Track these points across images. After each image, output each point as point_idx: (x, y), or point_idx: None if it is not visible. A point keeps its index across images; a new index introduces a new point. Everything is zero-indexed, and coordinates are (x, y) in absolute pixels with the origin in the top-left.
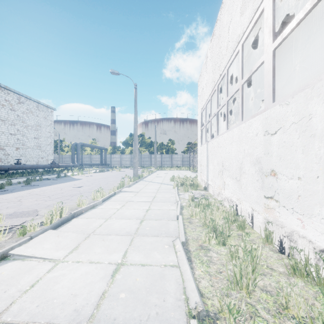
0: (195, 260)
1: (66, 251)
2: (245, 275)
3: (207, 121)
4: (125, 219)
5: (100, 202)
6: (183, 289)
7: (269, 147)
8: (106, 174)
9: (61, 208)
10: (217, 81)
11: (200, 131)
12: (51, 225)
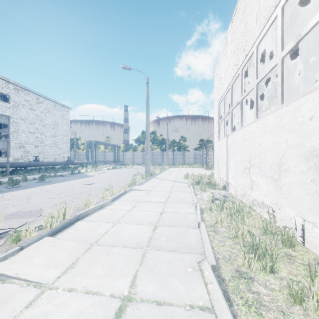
0: (236, 299)
1: (58, 270)
2: None
3: (227, 113)
4: (136, 225)
5: (109, 202)
6: None
7: None
8: (118, 171)
9: (64, 209)
10: (241, 64)
11: (217, 125)
12: (49, 230)
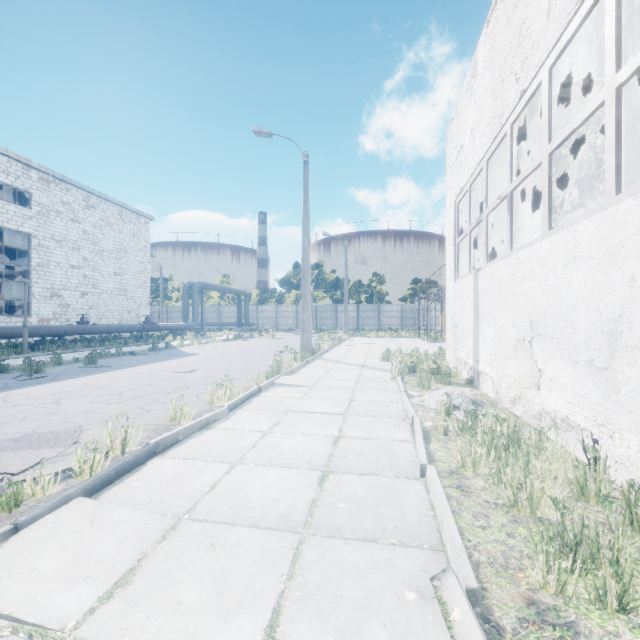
0: None
1: (93, 591)
2: None
3: (476, 221)
4: (280, 469)
5: (224, 413)
6: None
7: None
8: (247, 345)
9: (125, 431)
10: (510, 112)
11: (452, 247)
12: (86, 481)
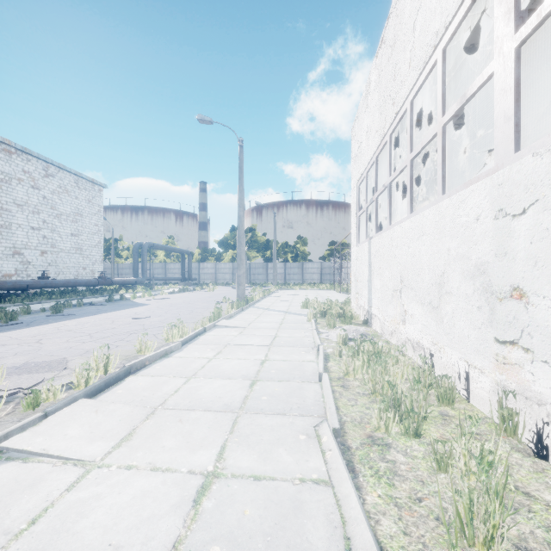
0: (363, 469)
1: (108, 444)
2: (480, 513)
3: (370, 201)
4: (223, 379)
5: (178, 346)
6: (344, 541)
7: (508, 242)
8: (191, 297)
9: (107, 357)
10: (389, 125)
11: (355, 219)
12: (85, 388)
